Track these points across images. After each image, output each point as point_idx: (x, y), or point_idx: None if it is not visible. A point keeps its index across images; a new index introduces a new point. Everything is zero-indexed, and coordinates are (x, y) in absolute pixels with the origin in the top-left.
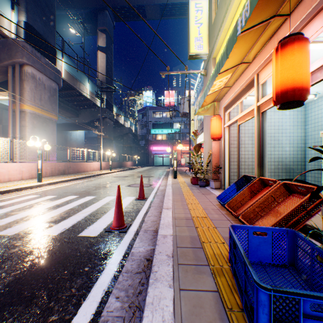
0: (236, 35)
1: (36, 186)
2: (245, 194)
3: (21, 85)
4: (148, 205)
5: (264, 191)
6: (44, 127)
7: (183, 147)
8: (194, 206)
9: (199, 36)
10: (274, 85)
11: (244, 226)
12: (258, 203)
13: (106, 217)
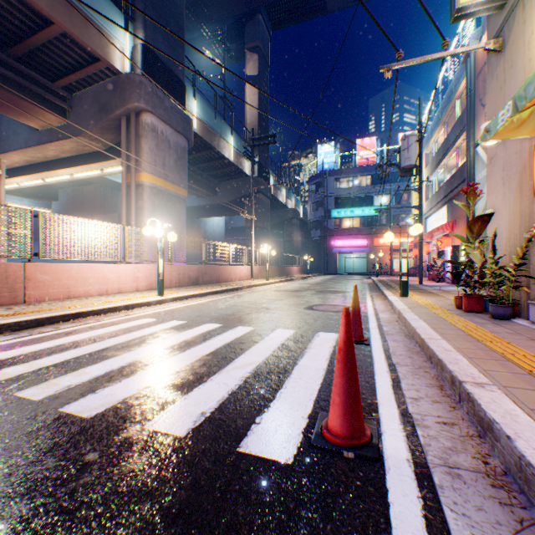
0: None
1: (154, 303)
2: None
3: (137, 144)
4: (382, 358)
5: None
6: (168, 209)
7: (394, 240)
8: None
9: None
10: None
11: None
12: None
13: (293, 386)
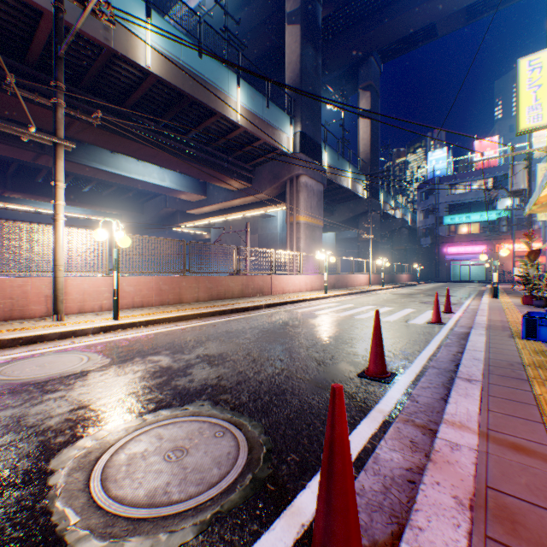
0: (544, 182)
1: (326, 297)
2: None
3: (296, 196)
4: (457, 316)
5: None
6: (312, 236)
7: (520, 245)
8: (513, 317)
9: (534, 104)
10: None
11: (538, 312)
12: None
13: (419, 318)
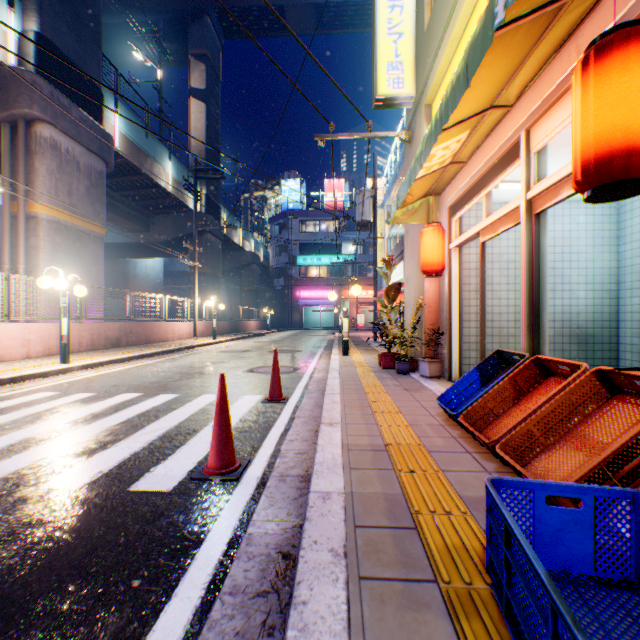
0: (493, 27)
1: (55, 373)
2: (503, 392)
3: (29, 162)
4: (289, 413)
5: (547, 386)
6: (77, 250)
7: (362, 292)
8: (389, 417)
9: (395, 60)
10: (579, 145)
11: (523, 483)
12: (538, 415)
13: (196, 442)
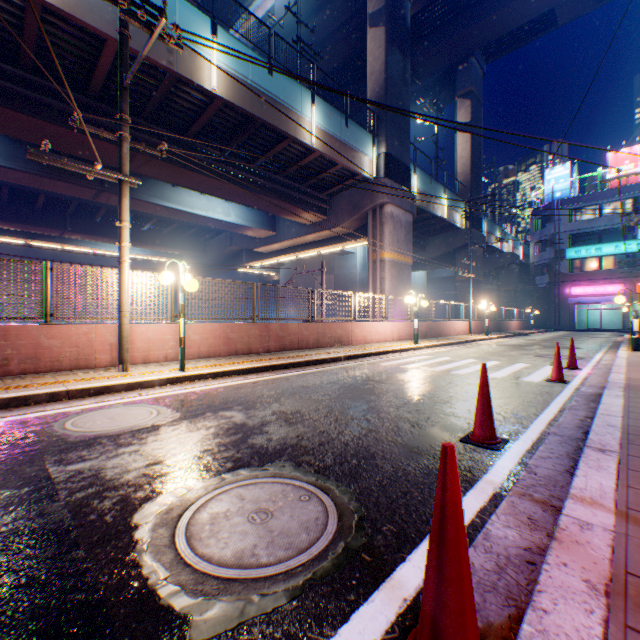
0: None
1: (416, 348)
2: None
3: (380, 229)
4: (584, 373)
5: None
6: (399, 276)
7: None
8: None
9: None
10: None
11: None
12: None
13: (534, 375)
